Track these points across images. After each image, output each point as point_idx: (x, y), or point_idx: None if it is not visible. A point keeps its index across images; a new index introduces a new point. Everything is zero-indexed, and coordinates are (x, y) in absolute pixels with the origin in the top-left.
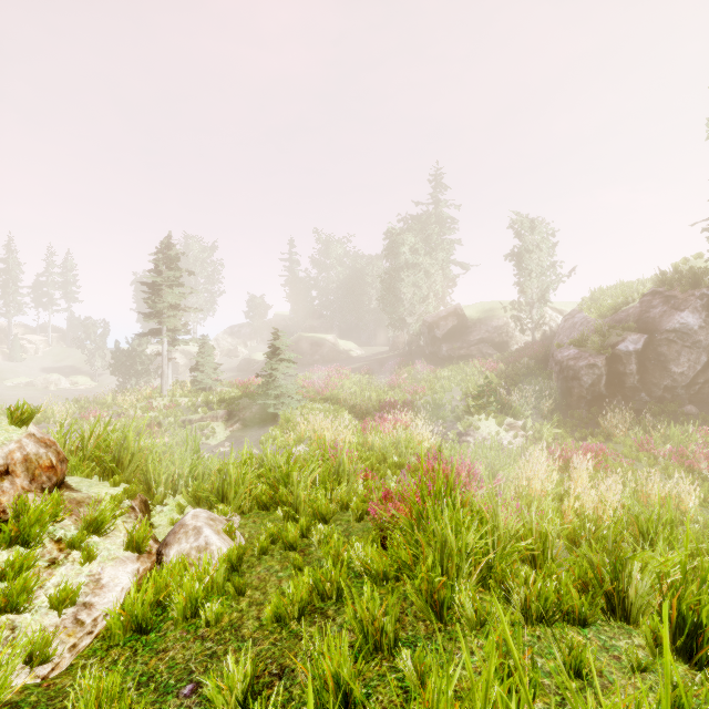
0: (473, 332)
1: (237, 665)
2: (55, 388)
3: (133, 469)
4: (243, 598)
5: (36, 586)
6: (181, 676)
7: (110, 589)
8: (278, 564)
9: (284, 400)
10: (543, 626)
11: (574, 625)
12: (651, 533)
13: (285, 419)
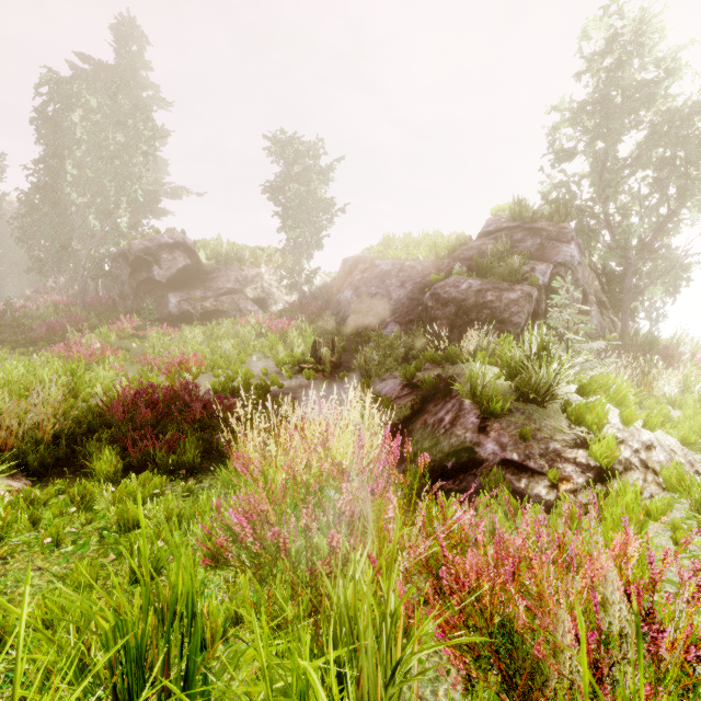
0: (219, 280)
1: None
2: None
3: None
4: None
5: None
6: None
7: None
8: None
9: None
10: None
11: None
12: None
13: None
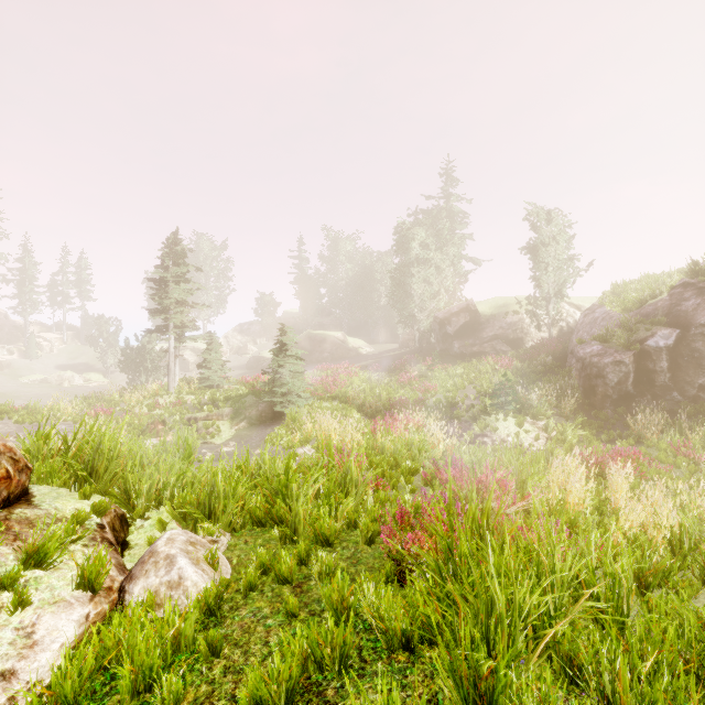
0: (486, 329)
1: None
2: (69, 385)
3: (109, 477)
4: (217, 660)
5: None
6: None
7: (43, 648)
8: (268, 605)
9: (290, 398)
10: None
11: None
12: None
13: (291, 418)
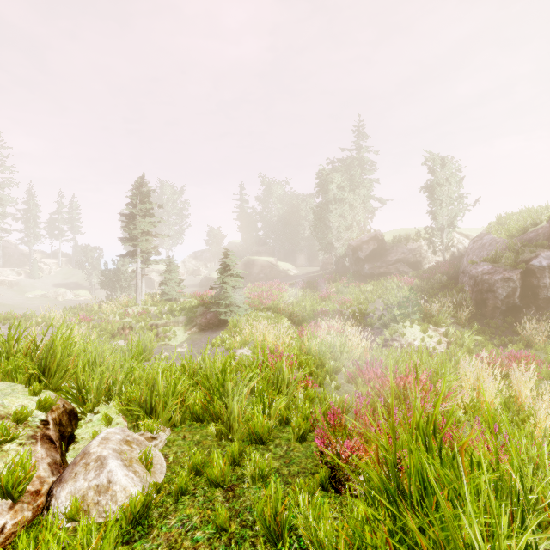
0: (391, 254)
1: None
2: (63, 299)
3: (60, 375)
4: None
5: None
6: None
7: None
8: (198, 513)
9: (232, 308)
10: None
11: None
12: None
13: (233, 324)
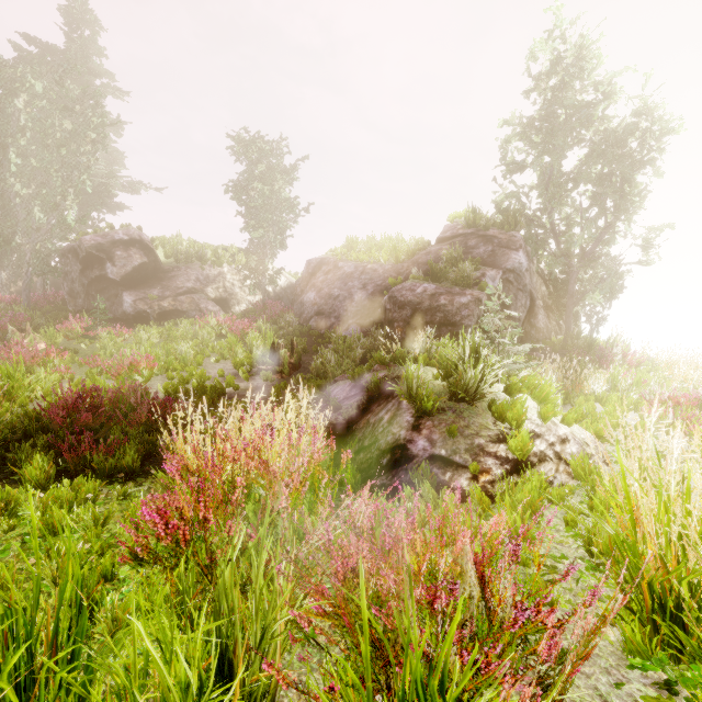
0: (178, 279)
1: None
2: None
3: None
4: None
5: None
6: None
7: None
8: None
9: None
10: None
11: None
12: None
13: None
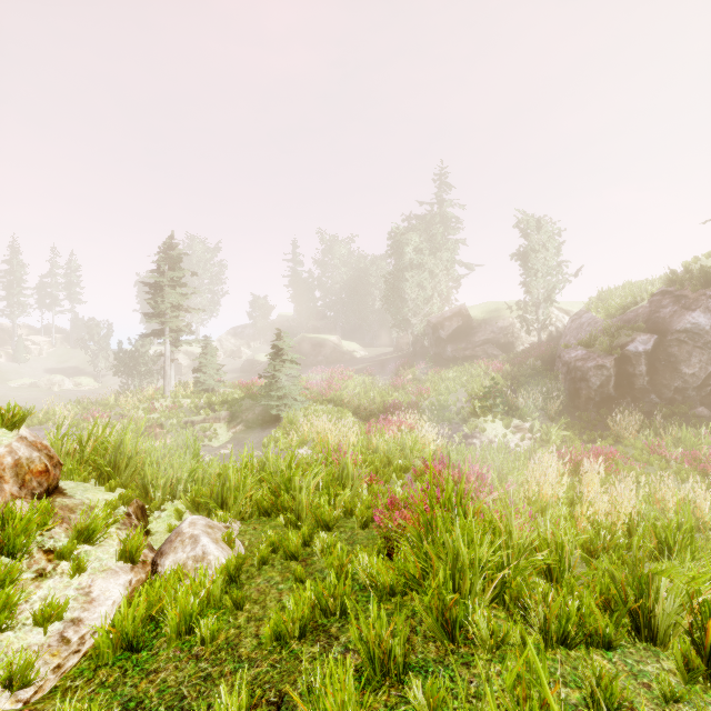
0: (478, 333)
1: (233, 690)
2: (59, 389)
3: (130, 473)
4: (241, 613)
5: (20, 601)
6: (171, 702)
7: (100, 603)
8: (279, 575)
9: (287, 401)
10: (564, 648)
11: (597, 647)
12: (670, 542)
13: (288, 420)
